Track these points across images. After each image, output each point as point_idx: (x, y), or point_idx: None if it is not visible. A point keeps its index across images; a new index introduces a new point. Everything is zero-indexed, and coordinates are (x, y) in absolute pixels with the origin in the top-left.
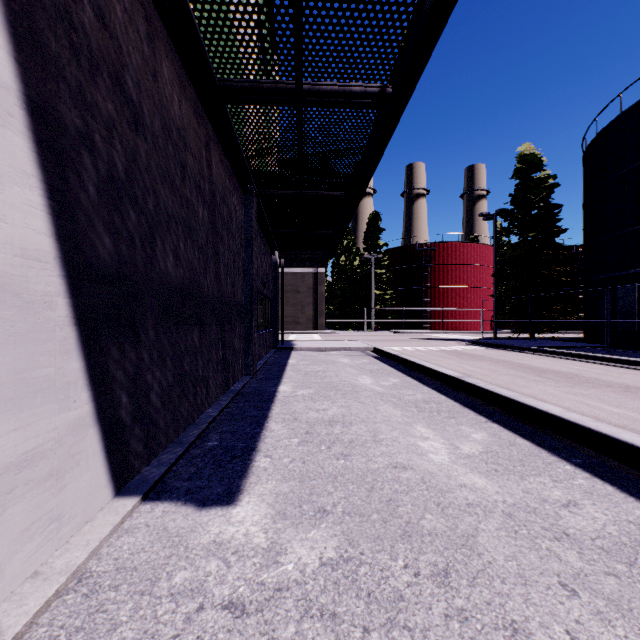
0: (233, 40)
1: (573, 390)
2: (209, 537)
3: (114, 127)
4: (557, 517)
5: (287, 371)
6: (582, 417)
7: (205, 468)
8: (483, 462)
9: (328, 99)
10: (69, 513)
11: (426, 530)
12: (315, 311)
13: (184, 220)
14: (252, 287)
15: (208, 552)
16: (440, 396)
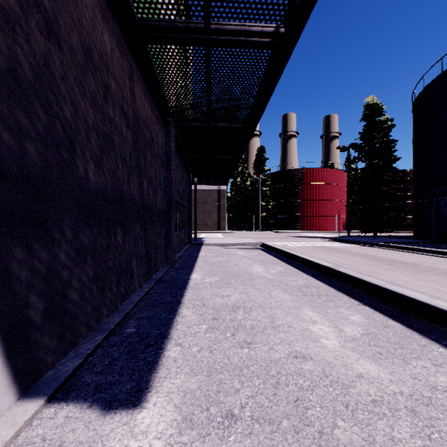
0: None
1: (421, 277)
2: None
3: (18, 23)
4: None
5: (198, 262)
6: None
7: (119, 359)
8: (366, 344)
9: (231, 38)
10: None
11: (343, 445)
12: (219, 217)
13: (107, 134)
14: (171, 197)
15: None
16: (317, 282)
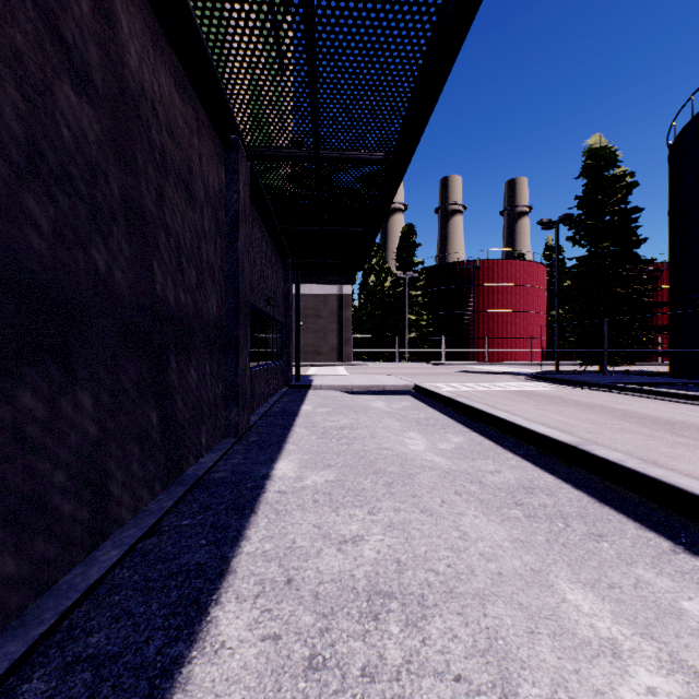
0: None
1: None
2: None
3: None
4: None
5: (296, 427)
6: None
7: None
8: None
9: None
10: None
11: None
12: (340, 339)
13: None
14: (238, 297)
15: None
16: (543, 475)
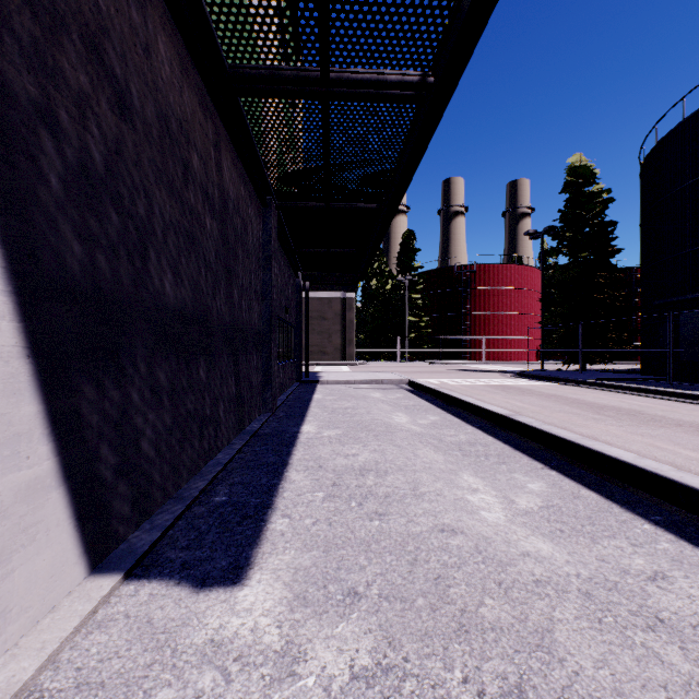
0: (245, 15)
1: (639, 430)
2: (205, 634)
3: (88, 105)
4: (644, 595)
5: (312, 408)
6: (661, 465)
7: (208, 532)
8: (544, 520)
9: (359, 90)
10: (19, 606)
11: (488, 622)
12: (343, 340)
13: (187, 230)
14: (271, 312)
15: (202, 658)
16: (487, 437)
